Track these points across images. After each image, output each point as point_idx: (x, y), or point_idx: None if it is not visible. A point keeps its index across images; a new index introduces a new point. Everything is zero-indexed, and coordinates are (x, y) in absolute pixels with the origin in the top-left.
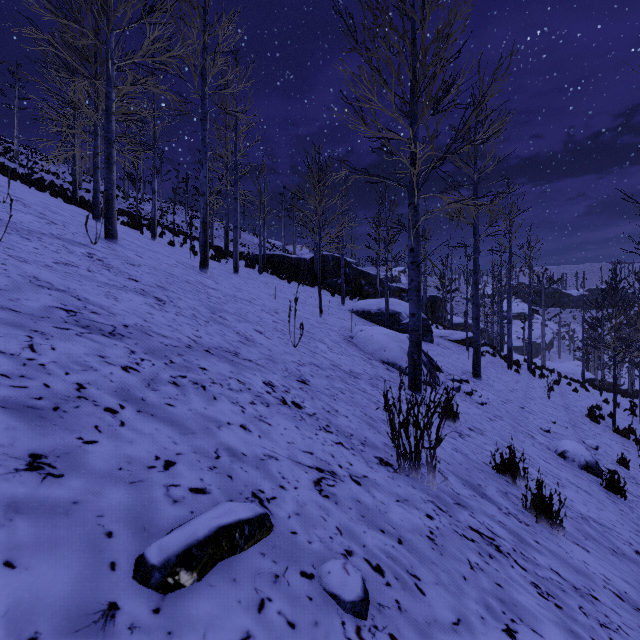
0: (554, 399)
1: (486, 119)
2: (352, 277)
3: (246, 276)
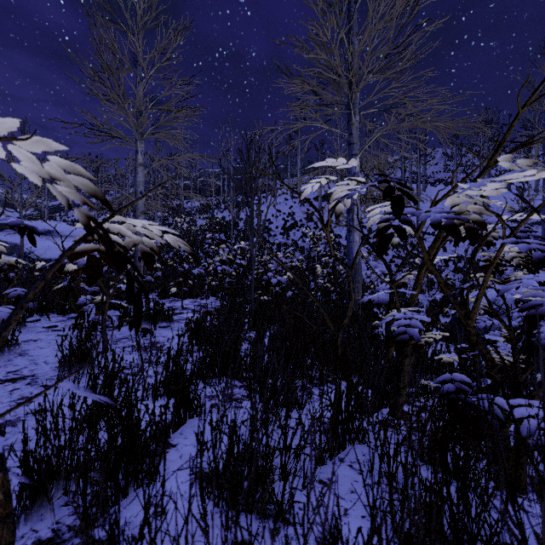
0: None
1: None
2: None
3: None
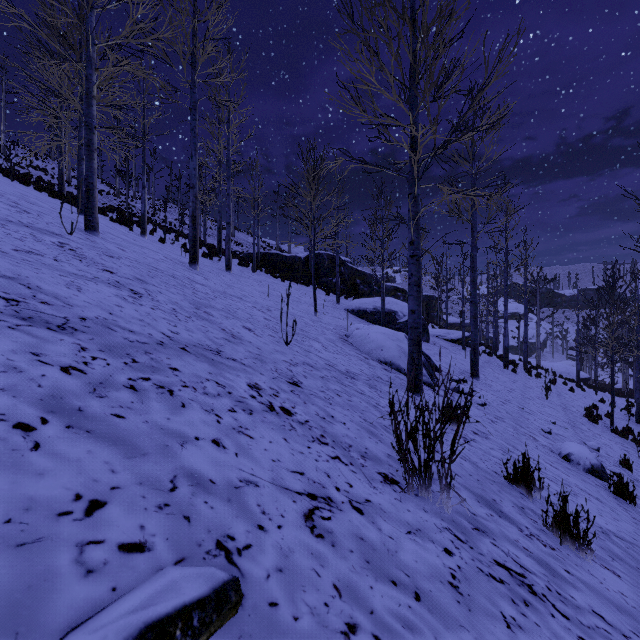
0: (552, 399)
1: (484, 113)
2: (347, 276)
3: (239, 274)
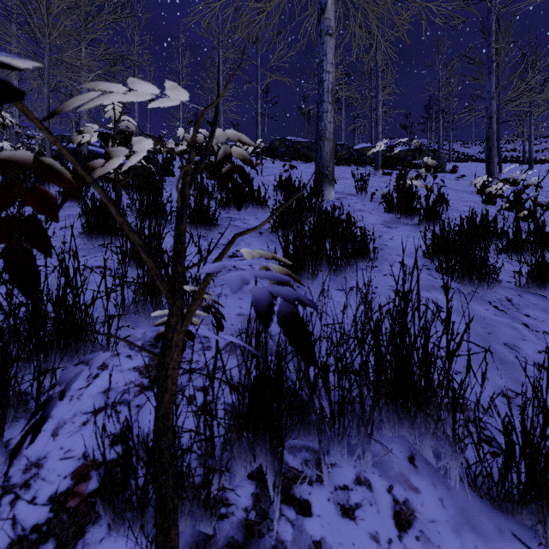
0: None
1: None
2: None
3: None
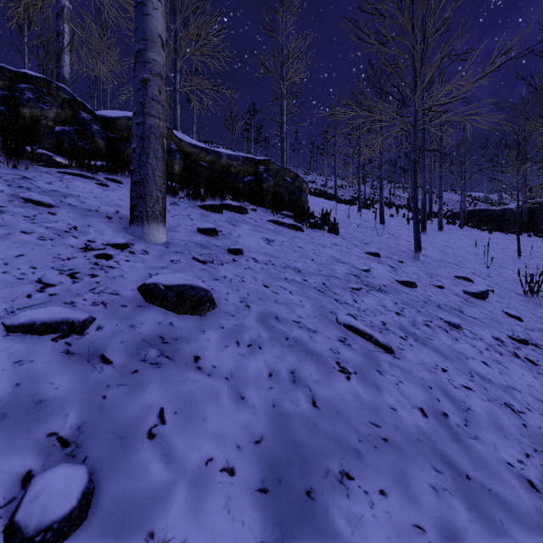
0: None
1: None
2: None
3: (448, 232)
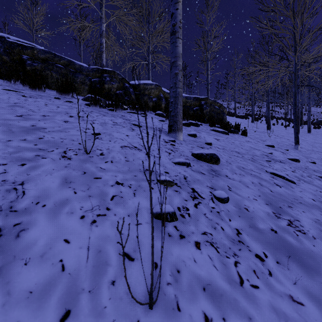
0: None
1: None
2: None
3: (315, 133)
